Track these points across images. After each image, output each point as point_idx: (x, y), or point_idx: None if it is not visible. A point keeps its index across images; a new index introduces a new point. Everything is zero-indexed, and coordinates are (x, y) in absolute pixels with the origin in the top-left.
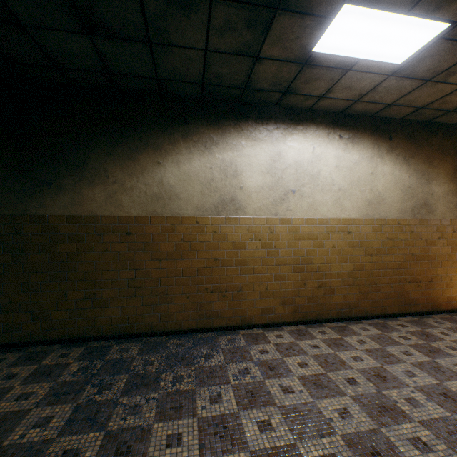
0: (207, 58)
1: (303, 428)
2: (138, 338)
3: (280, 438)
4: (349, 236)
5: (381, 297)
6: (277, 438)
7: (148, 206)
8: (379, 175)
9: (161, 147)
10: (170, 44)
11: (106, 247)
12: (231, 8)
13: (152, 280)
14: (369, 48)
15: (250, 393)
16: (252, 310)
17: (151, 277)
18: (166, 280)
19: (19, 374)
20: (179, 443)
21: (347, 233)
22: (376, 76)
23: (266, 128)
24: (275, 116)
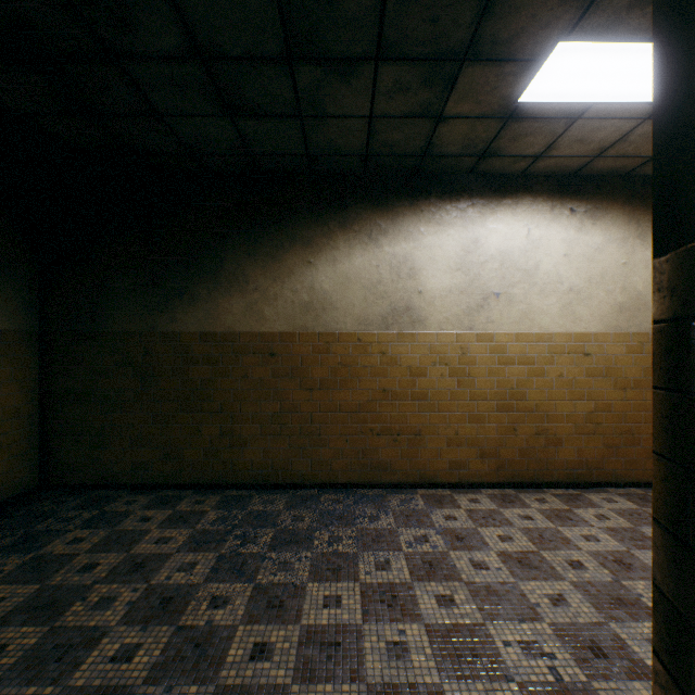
0: (372, 126)
1: (496, 609)
2: (284, 489)
3: (464, 615)
4: (586, 360)
5: (642, 454)
6: (460, 616)
7: (296, 319)
8: (638, 265)
9: (312, 242)
10: (325, 115)
11: (245, 372)
12: (403, 68)
13: (301, 415)
14: (605, 89)
15: (428, 563)
16: (435, 462)
17: (300, 411)
18: (318, 416)
19: (154, 518)
20: (338, 605)
21: (583, 355)
22: (623, 121)
23: (456, 206)
24: (470, 188)
